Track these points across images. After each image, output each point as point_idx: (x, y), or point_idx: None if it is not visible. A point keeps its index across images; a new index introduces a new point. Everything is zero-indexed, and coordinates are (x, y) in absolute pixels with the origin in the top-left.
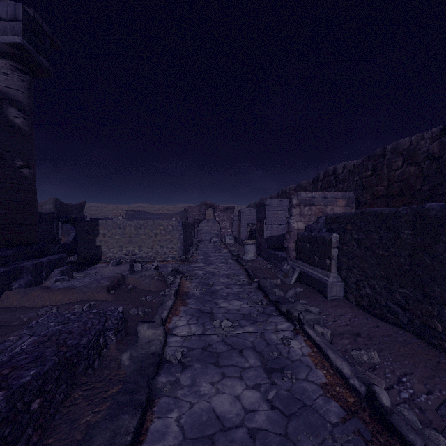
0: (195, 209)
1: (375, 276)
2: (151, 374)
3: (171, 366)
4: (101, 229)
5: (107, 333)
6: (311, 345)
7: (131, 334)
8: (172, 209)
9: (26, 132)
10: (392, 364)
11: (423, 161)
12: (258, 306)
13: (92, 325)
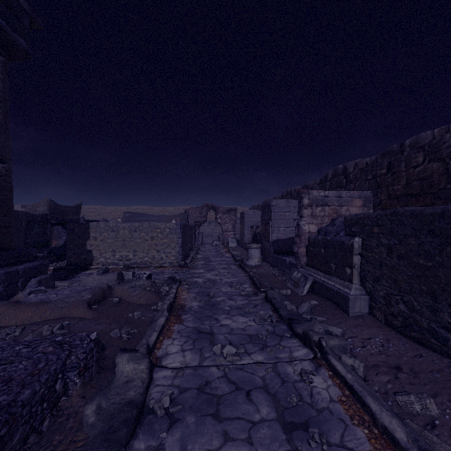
0: (196, 211)
1: (412, 290)
2: (124, 438)
3: (155, 419)
4: (92, 232)
5: (68, 374)
6: (341, 385)
7: (106, 368)
8: (173, 211)
9: None
10: None
11: (448, 156)
12: (267, 325)
13: (45, 365)
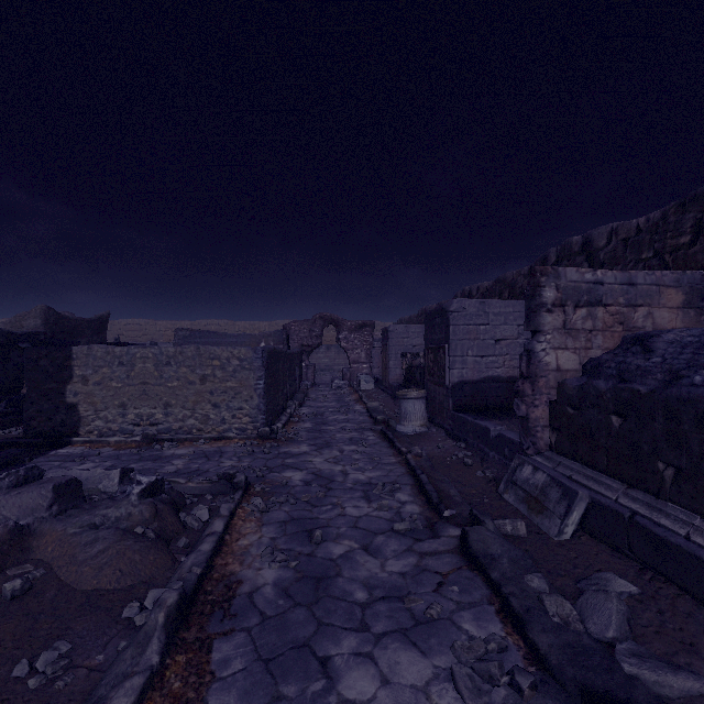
0: (303, 327)
1: None
2: None
3: None
4: (77, 367)
5: None
6: None
7: None
8: (267, 328)
9: None
10: None
11: None
12: None
13: None
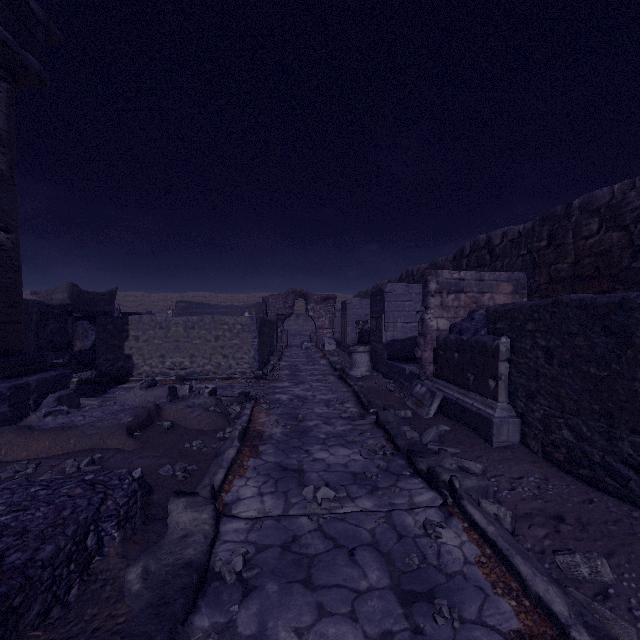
0: (278, 299)
1: (580, 411)
2: (180, 613)
3: (223, 587)
4: (132, 330)
5: (103, 525)
6: (479, 541)
7: (155, 518)
8: (245, 300)
9: (2, 174)
10: (639, 586)
11: (633, 223)
12: (379, 459)
13: (72, 513)
